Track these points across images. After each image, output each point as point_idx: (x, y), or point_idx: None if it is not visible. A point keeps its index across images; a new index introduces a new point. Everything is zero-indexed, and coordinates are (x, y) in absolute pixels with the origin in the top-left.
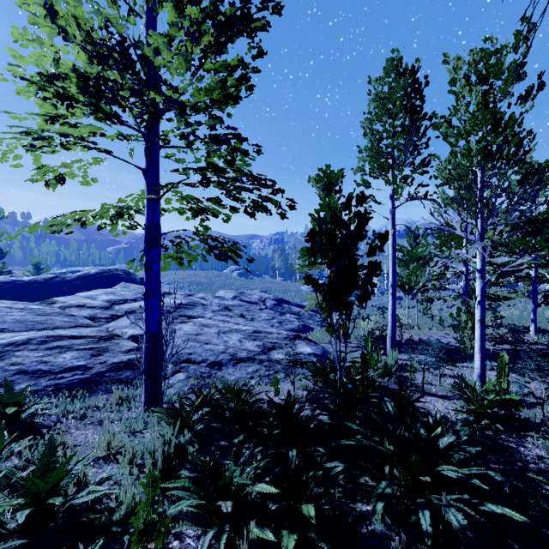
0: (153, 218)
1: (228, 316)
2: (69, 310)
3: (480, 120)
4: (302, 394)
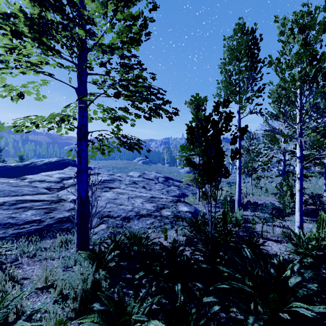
0: (83, 121)
1: (135, 187)
2: (34, 183)
3: (302, 56)
4: (182, 238)
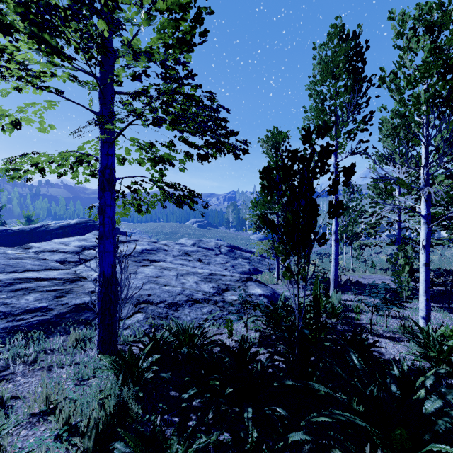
0: (107, 161)
1: (187, 260)
2: (42, 254)
3: (431, 66)
4: (254, 335)
